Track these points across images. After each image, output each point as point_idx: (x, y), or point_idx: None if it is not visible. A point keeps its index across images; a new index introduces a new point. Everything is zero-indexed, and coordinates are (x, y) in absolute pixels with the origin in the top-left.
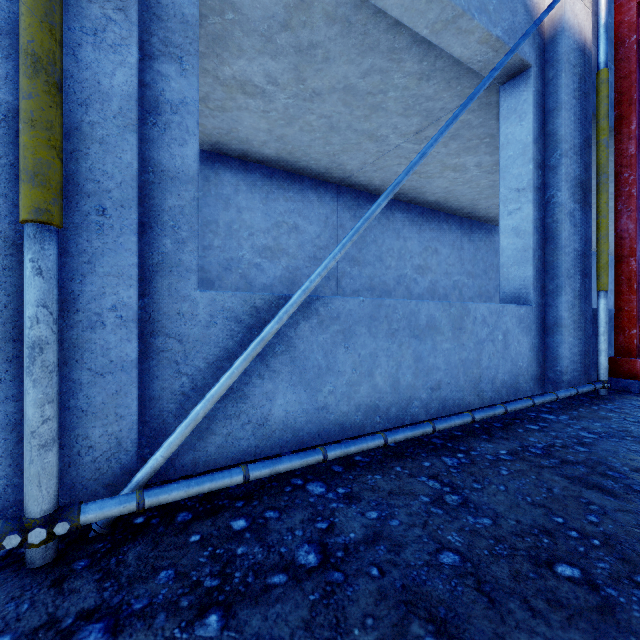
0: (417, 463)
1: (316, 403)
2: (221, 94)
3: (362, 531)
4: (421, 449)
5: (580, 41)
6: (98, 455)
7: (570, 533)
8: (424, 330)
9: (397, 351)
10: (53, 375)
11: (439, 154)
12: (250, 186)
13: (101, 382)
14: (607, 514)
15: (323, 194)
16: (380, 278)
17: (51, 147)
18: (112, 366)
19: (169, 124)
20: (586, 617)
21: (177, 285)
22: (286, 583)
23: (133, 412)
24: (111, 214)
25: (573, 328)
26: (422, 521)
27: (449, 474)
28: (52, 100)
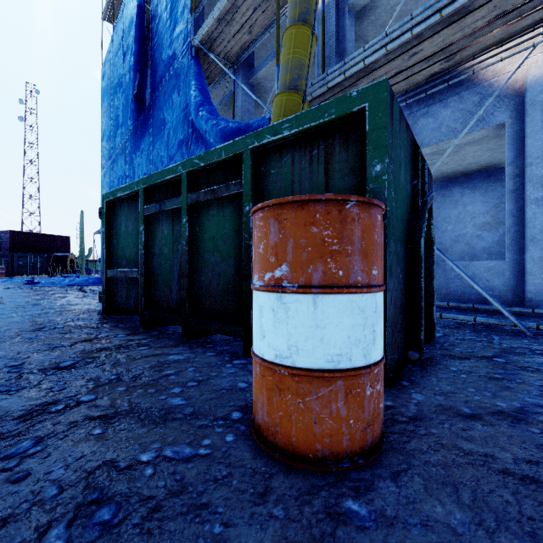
0: None
1: None
2: None
3: None
4: None
5: None
6: None
7: None
8: None
9: None
10: None
11: None
12: (472, 189)
13: None
14: None
15: None
16: None
17: None
18: None
19: None
20: None
21: None
22: None
23: None
24: None
25: (542, 274)
26: None
27: None
28: None
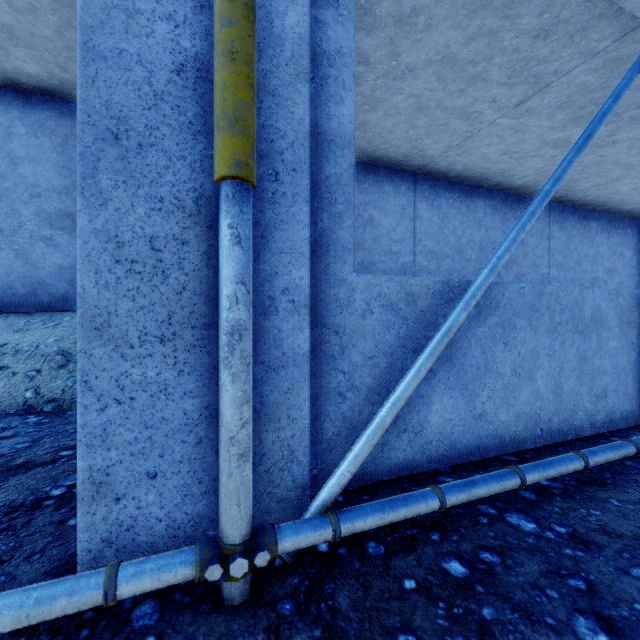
0: (635, 496)
1: (474, 410)
2: None
3: None
4: (622, 475)
5: None
6: (271, 464)
7: None
8: (589, 324)
9: (559, 349)
10: (249, 368)
11: (540, 128)
12: None
13: (274, 378)
14: None
15: (399, 184)
16: (459, 272)
17: (249, 86)
18: (284, 359)
19: (326, 79)
20: None
21: (333, 267)
22: None
23: (304, 415)
24: (283, 179)
25: None
26: None
27: None
28: (250, 28)
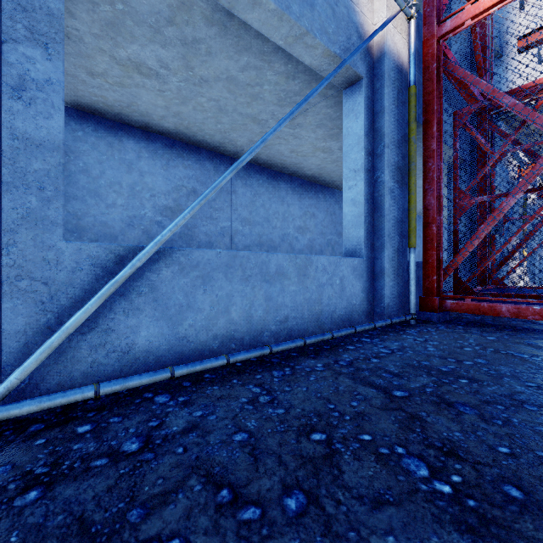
0: (251, 376)
1: (177, 334)
2: (119, 72)
3: (184, 425)
4: (260, 366)
5: (399, 63)
6: None
7: (334, 414)
8: (274, 276)
9: (250, 292)
10: None
11: (310, 138)
12: (152, 153)
13: None
14: (365, 400)
15: (218, 164)
16: (268, 236)
17: None
18: None
19: (34, 99)
20: (313, 462)
21: (42, 236)
22: (106, 464)
23: None
24: None
25: (393, 275)
26: (234, 415)
27: (271, 382)
28: None
